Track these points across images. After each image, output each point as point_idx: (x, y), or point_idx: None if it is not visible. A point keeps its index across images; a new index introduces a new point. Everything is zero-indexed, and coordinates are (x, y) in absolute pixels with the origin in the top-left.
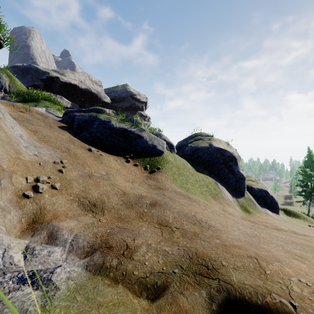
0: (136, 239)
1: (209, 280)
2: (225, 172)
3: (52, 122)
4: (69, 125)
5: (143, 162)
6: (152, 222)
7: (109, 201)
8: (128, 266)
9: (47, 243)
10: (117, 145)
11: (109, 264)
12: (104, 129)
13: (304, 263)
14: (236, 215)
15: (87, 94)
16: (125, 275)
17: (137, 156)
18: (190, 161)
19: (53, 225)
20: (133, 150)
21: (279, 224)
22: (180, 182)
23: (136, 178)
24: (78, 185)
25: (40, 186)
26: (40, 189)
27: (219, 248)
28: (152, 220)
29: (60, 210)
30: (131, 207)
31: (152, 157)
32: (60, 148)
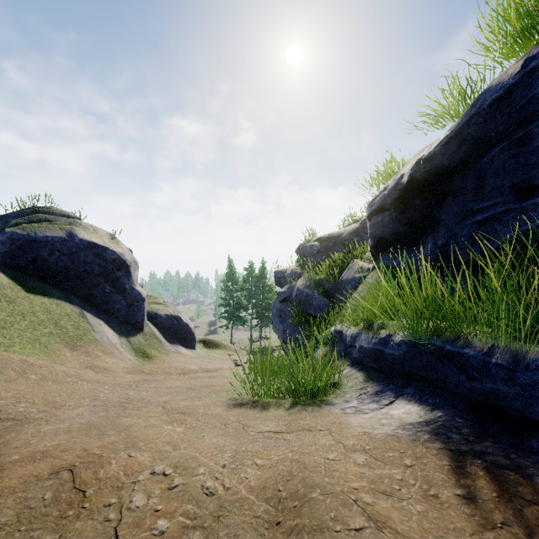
0: None
1: None
2: (107, 292)
3: None
4: None
5: None
6: None
7: None
8: None
9: None
10: None
11: None
12: None
13: (184, 423)
14: (120, 368)
15: None
16: None
17: None
18: (11, 268)
19: None
20: None
21: (190, 364)
22: None
23: None
24: None
25: None
26: None
27: None
28: None
29: None
30: None
31: None
32: None
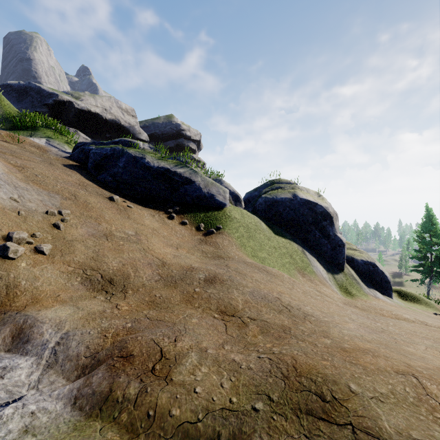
0: (180, 339)
1: (330, 428)
2: (317, 237)
3: (55, 158)
4: (82, 164)
5: (195, 219)
6: (208, 310)
7: (137, 276)
8: (161, 397)
9: (9, 349)
10: (155, 194)
11: (122, 393)
12: (134, 169)
13: None
14: (336, 298)
15: (114, 128)
16: (154, 418)
17: (186, 211)
18: (265, 219)
19: (25, 316)
20: (180, 202)
21: (400, 312)
22: (251, 249)
23: (183, 242)
24: (85, 249)
25: (11, 248)
26: (11, 253)
27: (335, 356)
28: (208, 305)
29: (46, 289)
30: (174, 285)
31: (208, 212)
32: (60, 193)
